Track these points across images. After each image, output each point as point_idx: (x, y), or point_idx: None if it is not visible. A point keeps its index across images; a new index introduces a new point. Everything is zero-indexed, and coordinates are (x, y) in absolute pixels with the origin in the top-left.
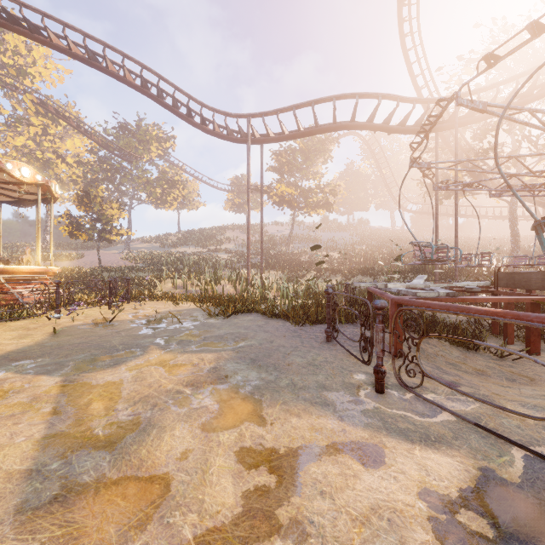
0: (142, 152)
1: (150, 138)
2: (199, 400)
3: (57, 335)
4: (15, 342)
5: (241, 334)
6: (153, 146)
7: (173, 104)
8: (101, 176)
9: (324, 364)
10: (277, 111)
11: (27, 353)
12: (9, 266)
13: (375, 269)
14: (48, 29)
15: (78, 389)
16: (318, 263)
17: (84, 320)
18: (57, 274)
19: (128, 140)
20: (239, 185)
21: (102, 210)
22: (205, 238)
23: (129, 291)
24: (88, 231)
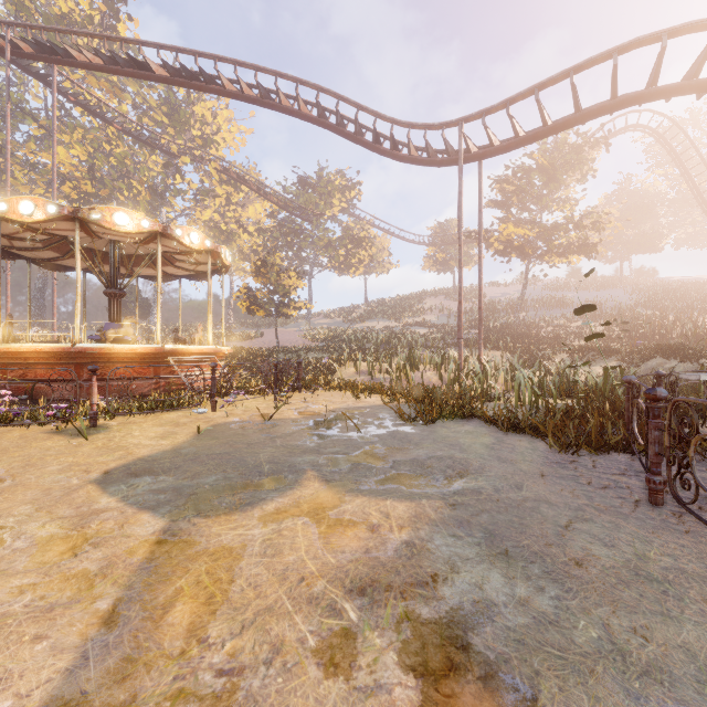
0: (323, 207)
1: (332, 189)
2: (373, 654)
3: (202, 436)
4: (153, 444)
5: (456, 461)
6: (336, 198)
7: (355, 130)
8: (282, 243)
9: (679, 581)
10: (506, 102)
11: (154, 464)
12: (179, 345)
13: (690, 347)
14: (221, 74)
15: (174, 556)
16: (589, 337)
17: (241, 415)
18: (233, 355)
19: (308, 196)
20: (443, 234)
21: (279, 280)
22: (398, 308)
23: (301, 378)
24: (264, 305)
